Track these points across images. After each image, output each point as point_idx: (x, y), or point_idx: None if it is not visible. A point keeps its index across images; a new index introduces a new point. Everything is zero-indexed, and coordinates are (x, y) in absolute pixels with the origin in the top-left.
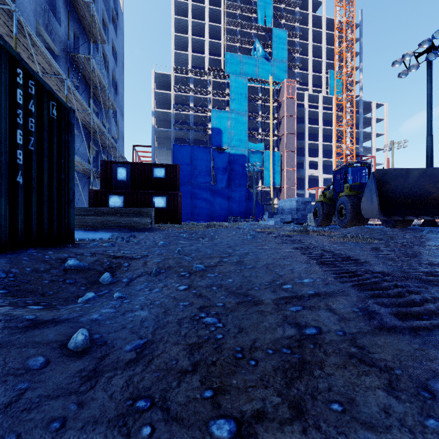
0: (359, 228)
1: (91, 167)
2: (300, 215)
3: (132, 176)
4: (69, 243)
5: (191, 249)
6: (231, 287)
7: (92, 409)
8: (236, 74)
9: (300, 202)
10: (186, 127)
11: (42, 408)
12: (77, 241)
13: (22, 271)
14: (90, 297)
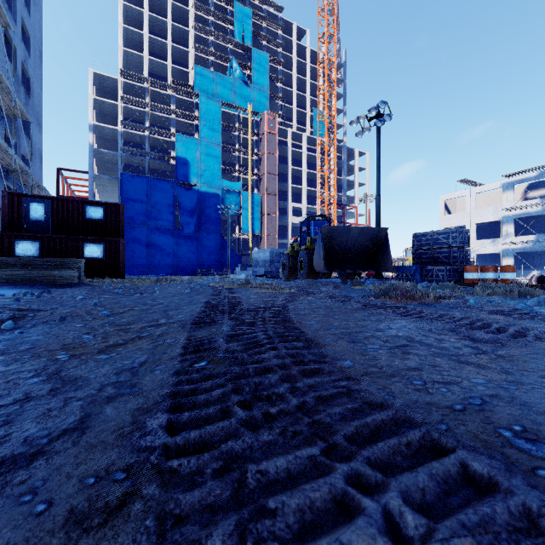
0: (306, 281)
1: None
2: (274, 267)
3: (54, 215)
4: None
5: (111, 302)
6: (121, 323)
7: None
8: (208, 94)
9: (274, 254)
10: (140, 152)
11: None
12: None
13: None
14: None
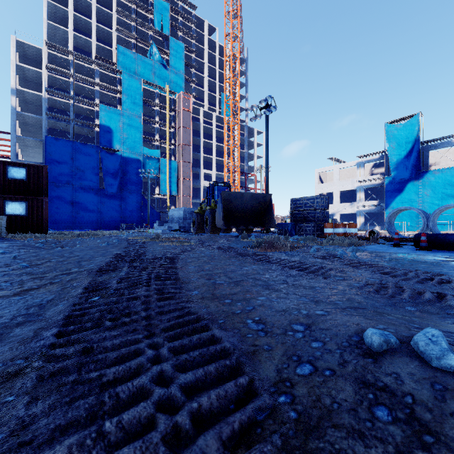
0: (209, 235)
1: None
2: (186, 223)
3: None
4: None
5: (30, 255)
6: (37, 273)
7: None
8: (130, 72)
9: (186, 212)
10: (64, 117)
11: None
12: None
13: None
14: None
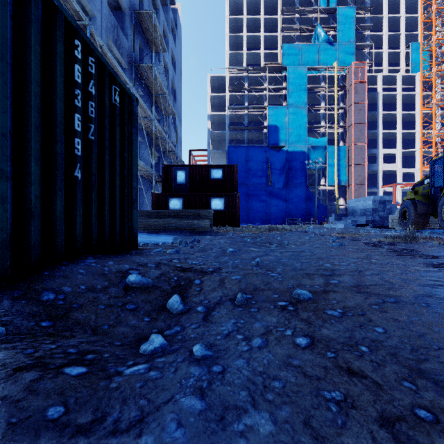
0: None
1: (153, 171)
2: (377, 216)
3: (190, 179)
4: (132, 249)
5: (270, 260)
6: (399, 351)
7: None
8: (294, 65)
9: (377, 202)
10: (241, 127)
11: None
12: (141, 246)
13: (75, 289)
14: (156, 346)
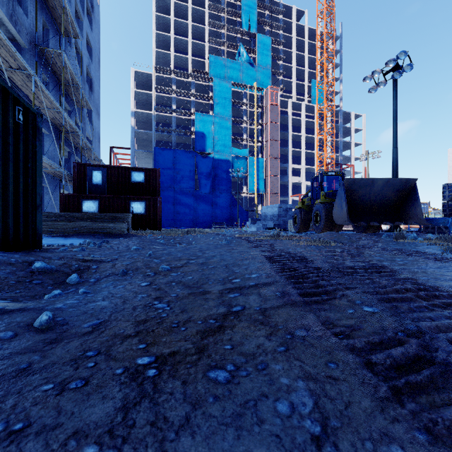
0: (330, 234)
1: (62, 169)
2: (281, 221)
3: (109, 180)
4: (37, 248)
5: (162, 253)
6: (188, 283)
7: (52, 358)
8: (220, 77)
9: (281, 209)
10: (168, 129)
11: (12, 358)
12: (46, 247)
13: None
14: (56, 293)
